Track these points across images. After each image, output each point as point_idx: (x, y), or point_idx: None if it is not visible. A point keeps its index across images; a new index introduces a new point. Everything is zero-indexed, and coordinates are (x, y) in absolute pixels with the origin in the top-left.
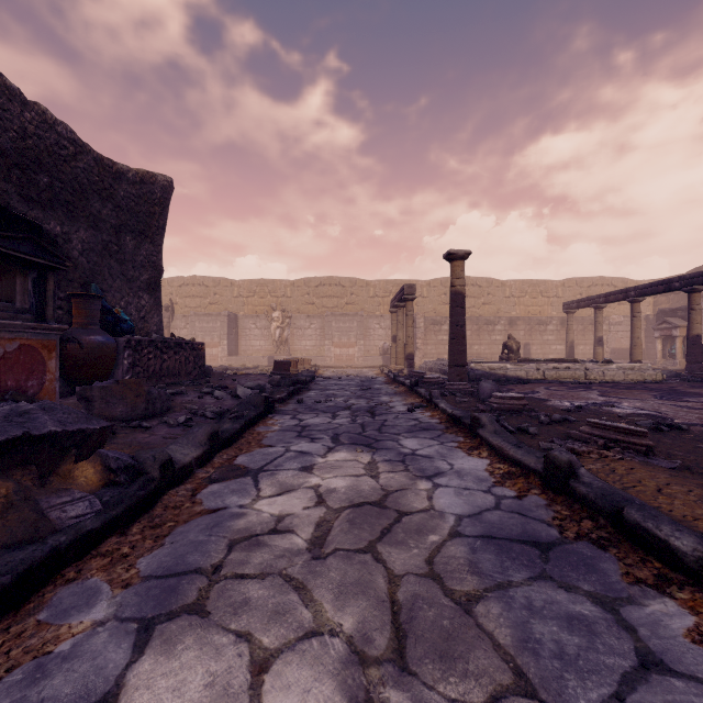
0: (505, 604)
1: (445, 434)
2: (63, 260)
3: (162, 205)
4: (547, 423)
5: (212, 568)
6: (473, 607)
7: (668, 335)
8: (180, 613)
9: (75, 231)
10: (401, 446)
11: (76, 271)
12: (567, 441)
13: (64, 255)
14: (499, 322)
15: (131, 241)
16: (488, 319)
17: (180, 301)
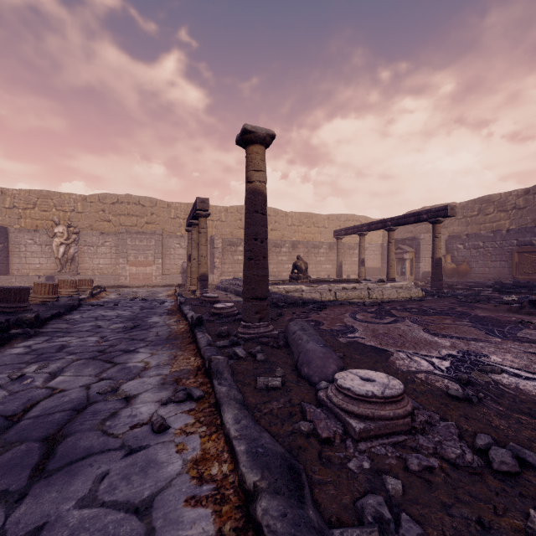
0: None
1: None
2: None
3: None
4: None
5: None
6: None
7: (401, 258)
8: None
9: None
10: None
11: None
12: None
13: None
14: (284, 245)
15: None
16: (276, 242)
17: None
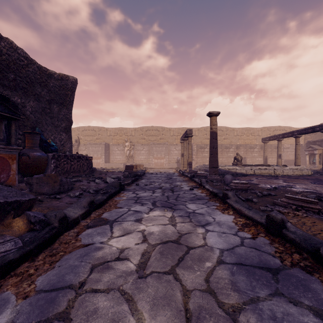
0: (258, 315)
1: (209, 201)
2: (19, 115)
3: (71, 91)
4: (261, 196)
5: (79, 284)
6: (238, 317)
7: (312, 153)
8: (53, 320)
9: (28, 102)
10: (187, 208)
11: (28, 121)
12: (275, 206)
13: (22, 113)
14: (231, 147)
15: (56, 107)
16: (226, 146)
17: (83, 138)
